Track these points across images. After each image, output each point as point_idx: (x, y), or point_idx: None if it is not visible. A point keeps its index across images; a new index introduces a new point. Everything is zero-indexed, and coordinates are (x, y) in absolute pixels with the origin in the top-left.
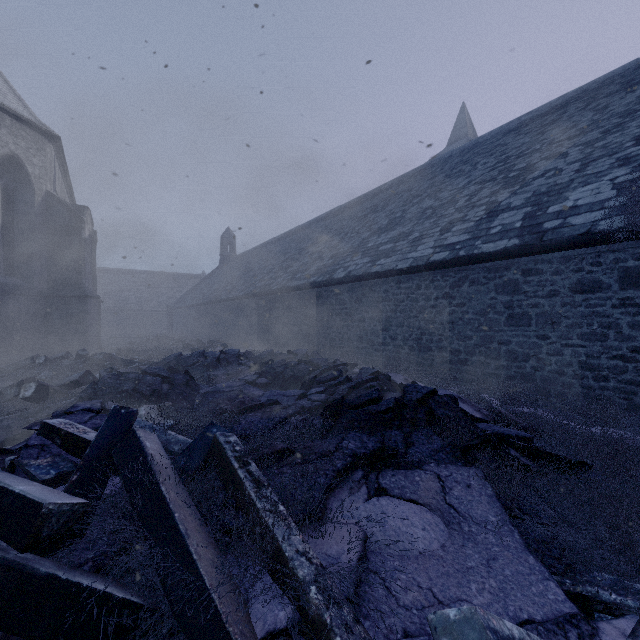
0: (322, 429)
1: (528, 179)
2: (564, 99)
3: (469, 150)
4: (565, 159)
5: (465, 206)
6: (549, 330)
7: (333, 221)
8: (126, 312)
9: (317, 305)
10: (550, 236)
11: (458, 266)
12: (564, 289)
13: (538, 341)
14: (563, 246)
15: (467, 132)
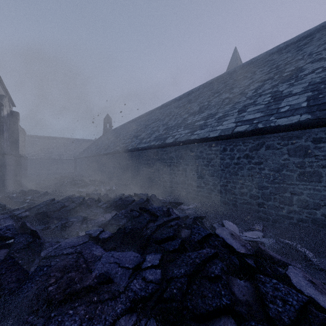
0: None
1: (300, 75)
2: (308, 32)
3: (247, 66)
4: None
5: (253, 95)
6: None
7: (165, 109)
8: (51, 160)
9: (155, 159)
10: None
11: (256, 135)
12: None
13: None
14: None
15: (238, 62)
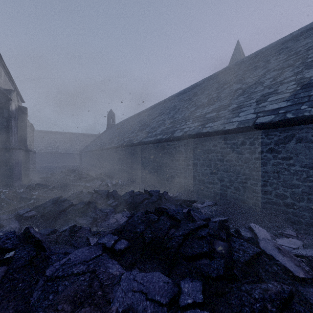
0: None
1: None
2: None
3: (256, 56)
4: None
5: (273, 84)
6: None
7: (168, 103)
8: (58, 154)
9: (162, 153)
10: None
11: (283, 127)
12: None
13: None
14: None
15: (240, 56)
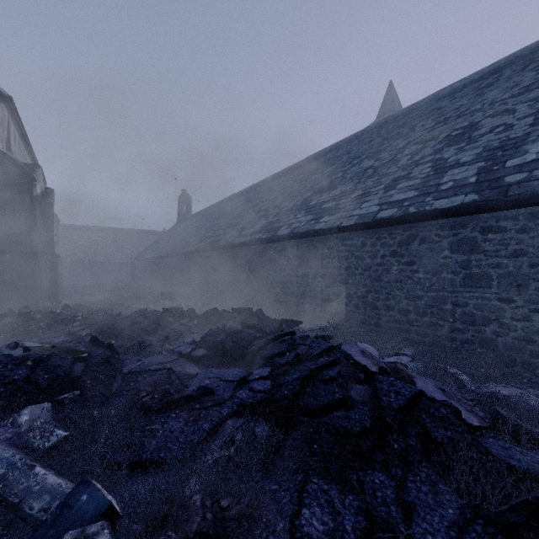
0: (267, 446)
1: (474, 136)
2: (496, 65)
3: (404, 116)
4: (514, 115)
5: (408, 164)
6: (514, 293)
7: (277, 183)
8: (95, 264)
9: (262, 260)
10: (517, 190)
11: (407, 223)
12: (533, 248)
13: (500, 304)
14: (534, 201)
15: (394, 106)
